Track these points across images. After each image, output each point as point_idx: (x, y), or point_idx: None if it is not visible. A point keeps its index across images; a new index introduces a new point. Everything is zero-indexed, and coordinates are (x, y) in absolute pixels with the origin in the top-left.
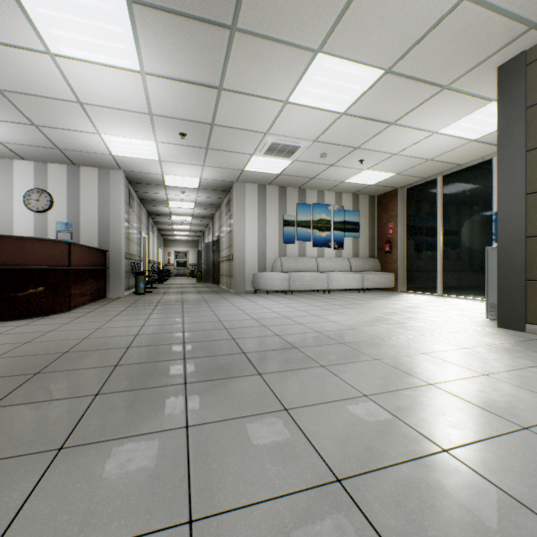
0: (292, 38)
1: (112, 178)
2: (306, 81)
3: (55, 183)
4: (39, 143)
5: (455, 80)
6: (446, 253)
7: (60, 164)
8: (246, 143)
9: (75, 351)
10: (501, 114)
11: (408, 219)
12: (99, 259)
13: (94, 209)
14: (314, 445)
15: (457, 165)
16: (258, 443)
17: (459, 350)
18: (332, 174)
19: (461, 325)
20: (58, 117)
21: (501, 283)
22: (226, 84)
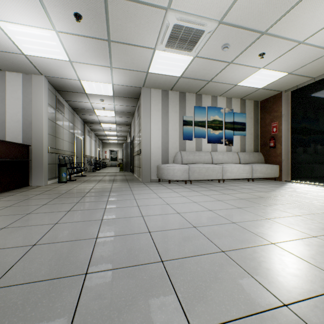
0: None
1: (35, 82)
2: None
3: None
4: None
5: None
6: None
7: None
8: (146, 30)
9: None
10: None
11: (292, 118)
12: (17, 152)
13: (18, 109)
14: None
15: None
16: None
17: None
18: (228, 75)
19: None
20: None
21: None
22: None
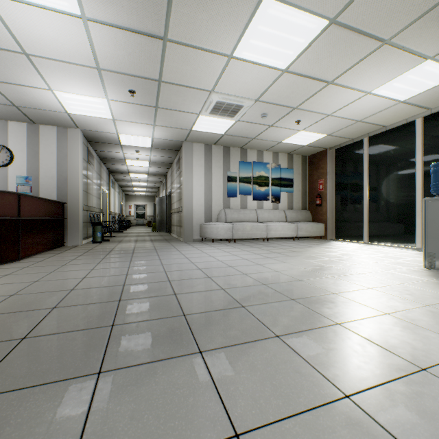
0: None
1: (70, 136)
2: (251, 32)
3: (15, 139)
4: None
5: (396, 33)
6: (372, 206)
7: (20, 122)
8: (192, 102)
9: None
10: None
11: (336, 176)
12: (56, 210)
13: (53, 164)
14: None
15: (382, 127)
16: None
17: (423, 308)
18: (271, 134)
19: (405, 275)
20: (7, 70)
21: None
22: (170, 34)
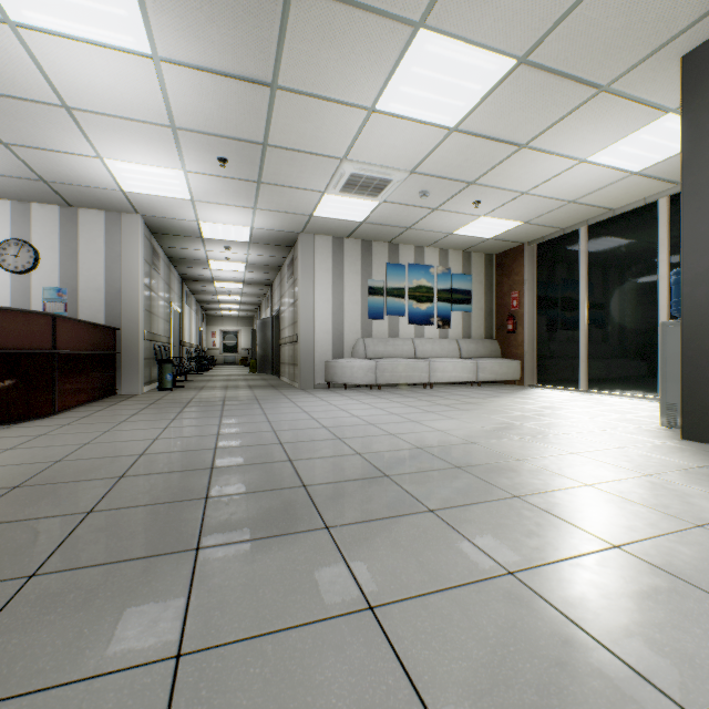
0: (380, 0)
1: (126, 225)
2: (401, 76)
3: (42, 231)
4: (13, 172)
5: (618, 76)
6: (593, 333)
7: (50, 204)
8: (314, 175)
9: (33, 485)
10: (688, 125)
11: (539, 286)
12: (105, 340)
13: (99, 269)
14: (428, 708)
15: (609, 211)
16: (315, 702)
17: (640, 478)
18: (436, 222)
19: (629, 437)
20: (36, 130)
21: (688, 374)
22: (282, 79)
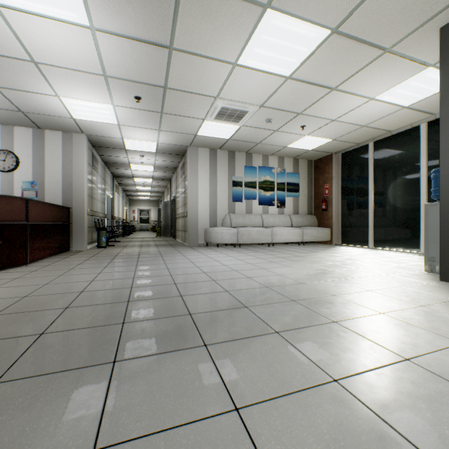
0: None
1: (75, 141)
2: (255, 41)
3: (21, 145)
4: (1, 106)
5: (397, 42)
6: (377, 211)
7: (26, 127)
8: (197, 108)
9: (5, 314)
10: (444, 73)
11: (342, 180)
12: (62, 215)
13: (58, 169)
14: None
15: (388, 132)
16: None
17: (416, 308)
18: (276, 139)
19: (405, 279)
20: (15, 77)
21: (444, 237)
22: (176, 43)
